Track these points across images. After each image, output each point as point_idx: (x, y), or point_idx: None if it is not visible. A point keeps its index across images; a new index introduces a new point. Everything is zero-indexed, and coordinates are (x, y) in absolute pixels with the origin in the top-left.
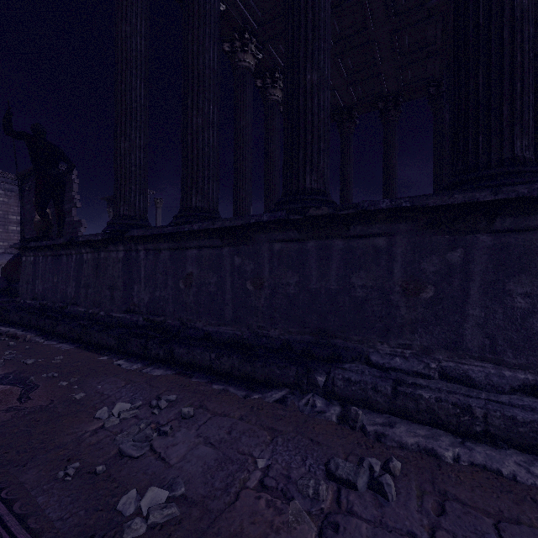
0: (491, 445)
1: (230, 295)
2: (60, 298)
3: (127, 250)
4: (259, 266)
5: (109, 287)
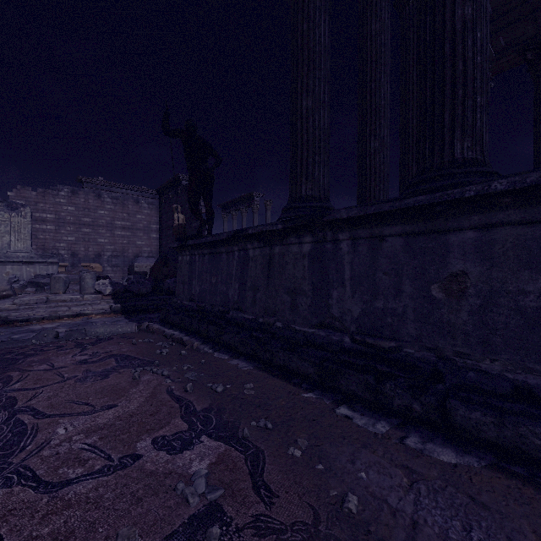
0: None
1: None
2: (220, 301)
3: (317, 241)
4: None
5: (289, 291)
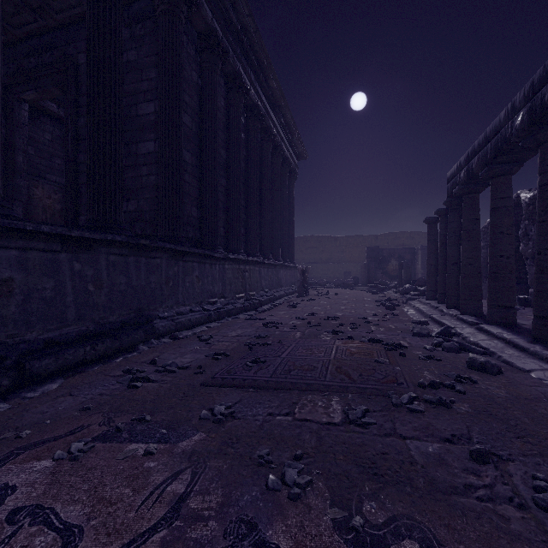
0: (194, 328)
1: (72, 297)
2: None
3: None
4: (98, 271)
5: None
